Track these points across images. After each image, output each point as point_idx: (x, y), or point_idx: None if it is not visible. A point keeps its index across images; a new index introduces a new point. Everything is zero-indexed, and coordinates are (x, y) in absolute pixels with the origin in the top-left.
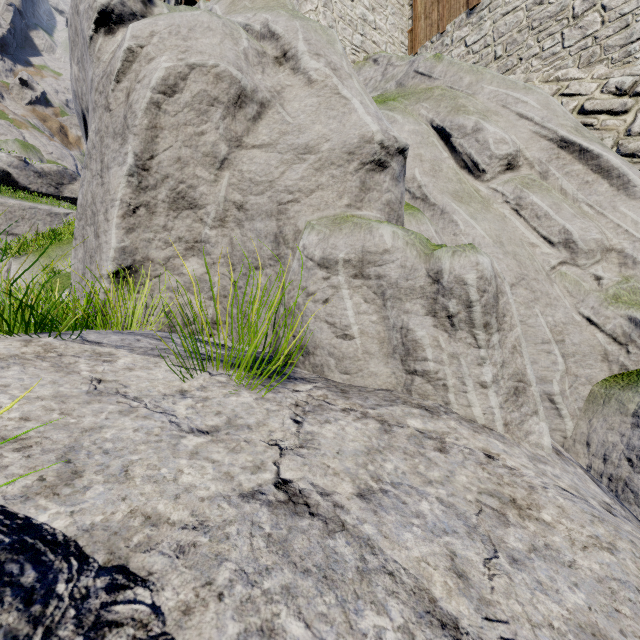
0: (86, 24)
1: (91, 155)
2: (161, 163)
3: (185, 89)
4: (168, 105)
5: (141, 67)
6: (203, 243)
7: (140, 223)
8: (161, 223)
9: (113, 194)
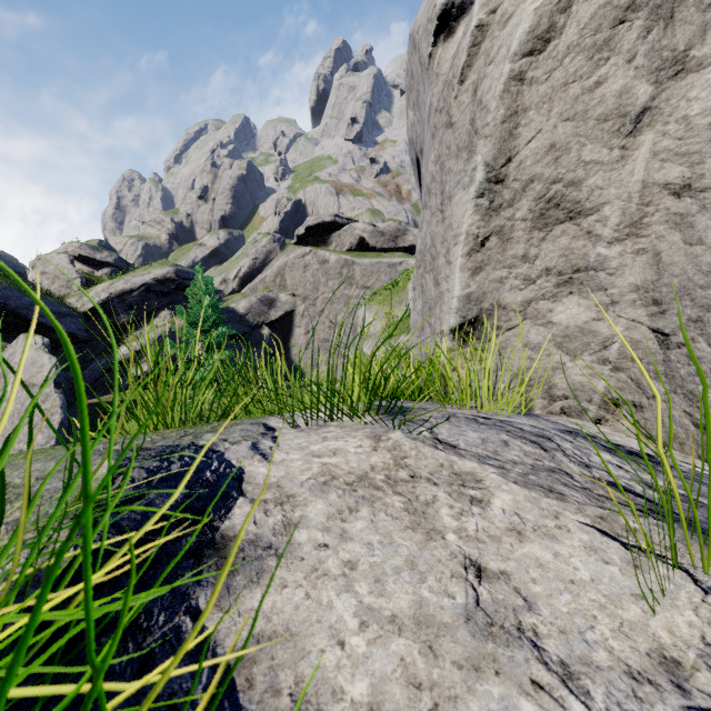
0: (424, 45)
1: (430, 191)
2: (522, 164)
3: (567, 25)
4: (536, 69)
5: (493, 41)
6: (591, 271)
7: (489, 258)
8: (519, 252)
9: (456, 228)
